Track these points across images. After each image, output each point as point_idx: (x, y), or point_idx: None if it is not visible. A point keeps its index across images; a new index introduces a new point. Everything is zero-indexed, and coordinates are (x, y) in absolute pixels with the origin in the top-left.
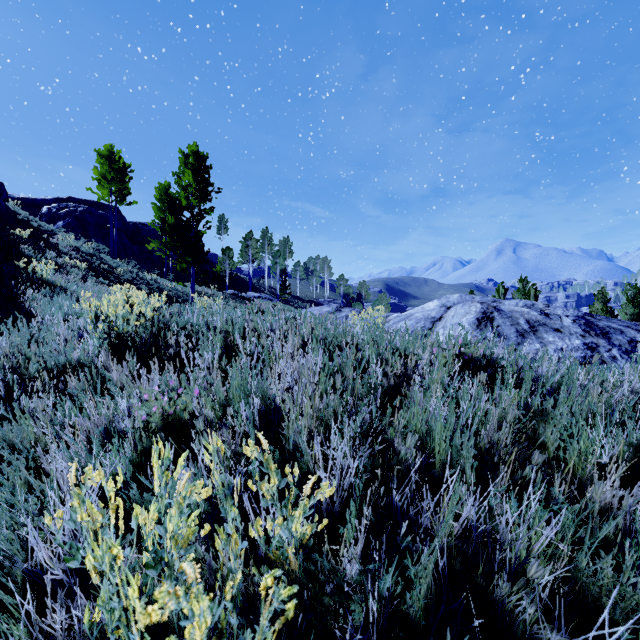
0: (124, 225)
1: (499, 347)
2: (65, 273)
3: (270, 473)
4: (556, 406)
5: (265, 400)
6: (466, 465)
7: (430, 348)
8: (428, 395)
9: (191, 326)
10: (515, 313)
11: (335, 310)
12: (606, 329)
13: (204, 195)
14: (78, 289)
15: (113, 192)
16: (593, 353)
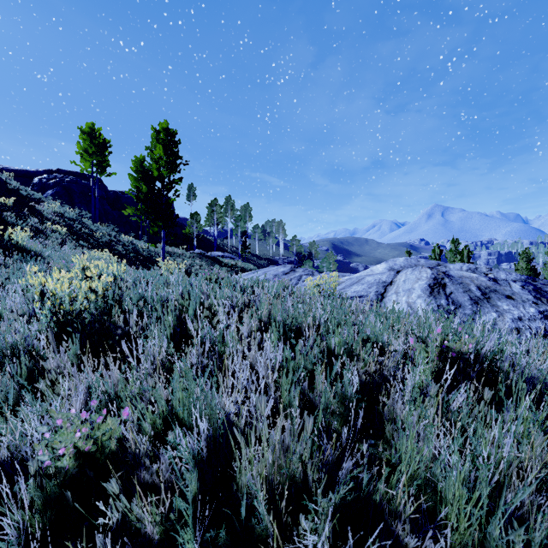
0: (106, 193)
1: (490, 341)
2: (44, 238)
3: None
4: None
5: (212, 423)
6: None
7: (403, 335)
8: (429, 431)
9: (145, 300)
10: (465, 279)
11: (290, 270)
12: None
13: (173, 167)
14: (52, 254)
15: (94, 164)
16: None
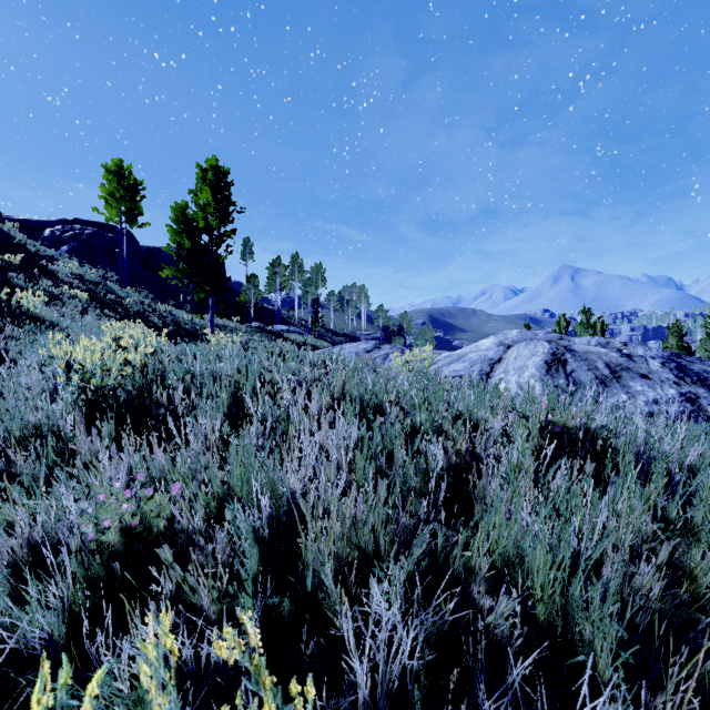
0: (137, 250)
1: (602, 415)
2: (60, 305)
3: (262, 695)
4: (690, 503)
5: (275, 500)
6: (597, 642)
7: (502, 411)
8: (517, 501)
9: (193, 376)
10: (591, 354)
11: (374, 347)
12: (703, 375)
13: (225, 215)
14: (72, 324)
15: (123, 212)
16: (694, 406)
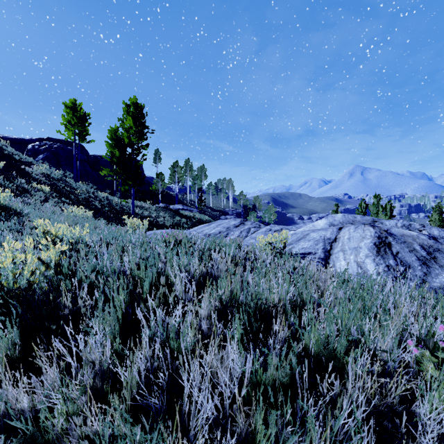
0: (87, 157)
1: None
2: (28, 197)
3: None
4: None
5: None
6: None
7: (393, 331)
8: None
9: (100, 270)
10: (407, 237)
11: (240, 223)
12: None
13: (141, 135)
14: (31, 212)
15: (77, 133)
16: None
